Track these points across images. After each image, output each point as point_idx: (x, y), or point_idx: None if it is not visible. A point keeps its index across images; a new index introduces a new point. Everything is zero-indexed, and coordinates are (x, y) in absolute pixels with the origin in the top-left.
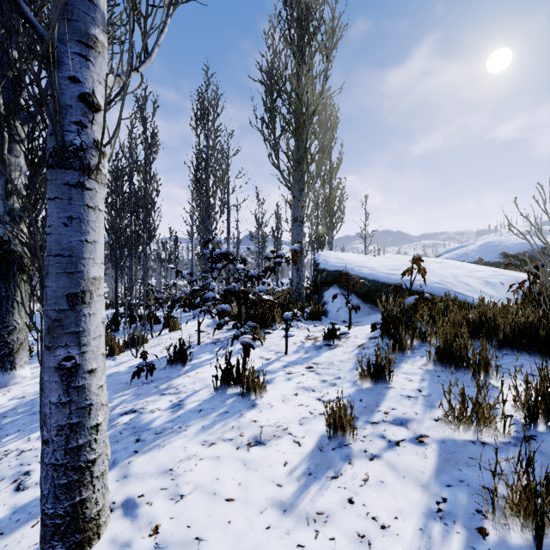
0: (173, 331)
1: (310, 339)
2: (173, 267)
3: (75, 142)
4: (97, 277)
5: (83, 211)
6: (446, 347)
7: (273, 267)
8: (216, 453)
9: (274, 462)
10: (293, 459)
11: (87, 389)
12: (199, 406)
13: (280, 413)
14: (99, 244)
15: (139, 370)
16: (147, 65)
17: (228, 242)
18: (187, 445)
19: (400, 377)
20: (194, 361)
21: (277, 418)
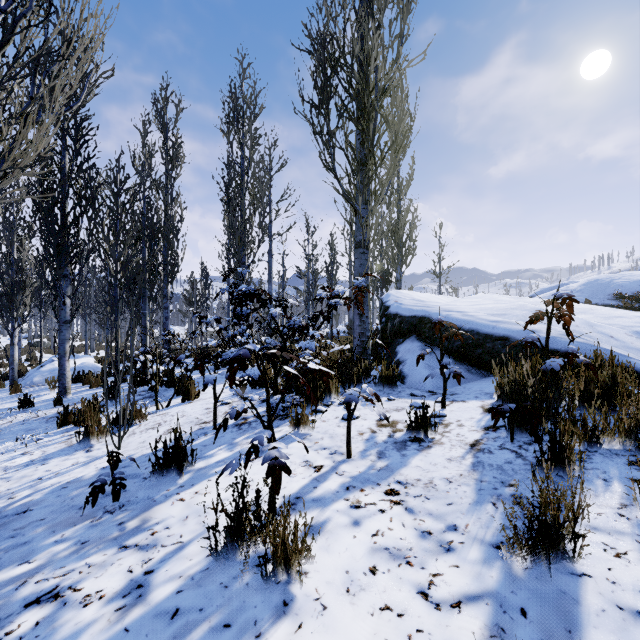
0: (187, 400)
1: (385, 425)
2: (195, 312)
3: None
4: None
5: None
6: None
7: (327, 312)
8: None
9: None
10: None
11: None
12: (177, 595)
13: (342, 637)
14: None
15: (96, 491)
16: None
17: (270, 280)
18: None
19: (591, 542)
20: (200, 463)
21: None
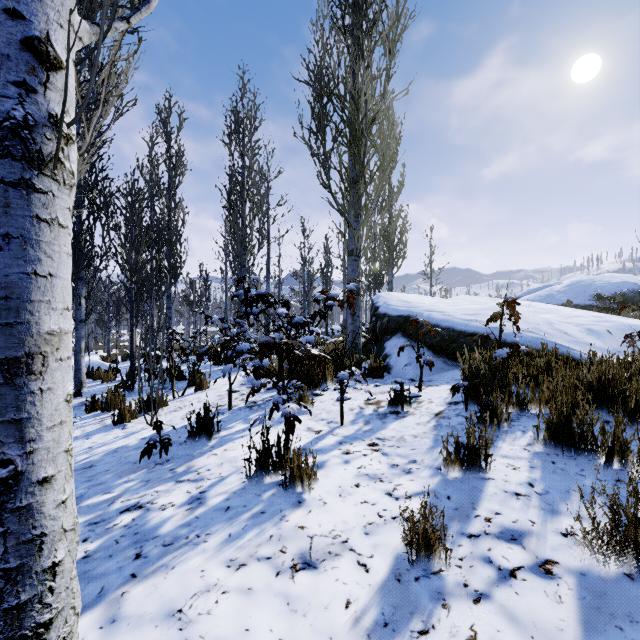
0: (199, 390)
1: (371, 403)
2: (201, 312)
3: (13, 113)
4: (56, 330)
5: (30, 226)
6: (562, 422)
7: (323, 312)
8: (247, 582)
9: (331, 601)
10: (359, 595)
11: (36, 511)
12: (226, 501)
13: (337, 515)
14: (59, 279)
15: (150, 447)
16: (143, 16)
17: (268, 282)
18: (206, 567)
19: (500, 463)
20: (223, 432)
21: (332, 524)
